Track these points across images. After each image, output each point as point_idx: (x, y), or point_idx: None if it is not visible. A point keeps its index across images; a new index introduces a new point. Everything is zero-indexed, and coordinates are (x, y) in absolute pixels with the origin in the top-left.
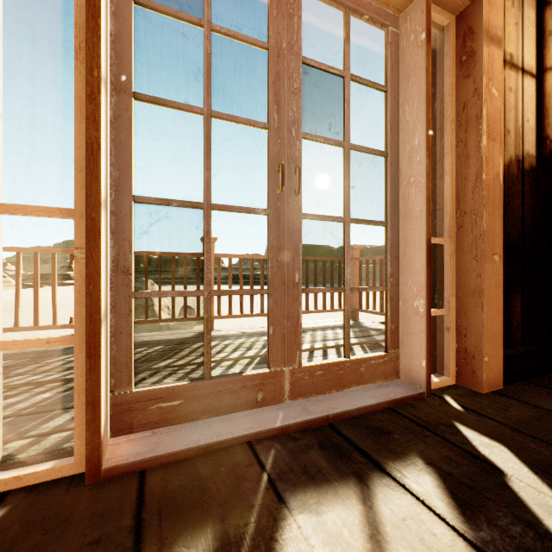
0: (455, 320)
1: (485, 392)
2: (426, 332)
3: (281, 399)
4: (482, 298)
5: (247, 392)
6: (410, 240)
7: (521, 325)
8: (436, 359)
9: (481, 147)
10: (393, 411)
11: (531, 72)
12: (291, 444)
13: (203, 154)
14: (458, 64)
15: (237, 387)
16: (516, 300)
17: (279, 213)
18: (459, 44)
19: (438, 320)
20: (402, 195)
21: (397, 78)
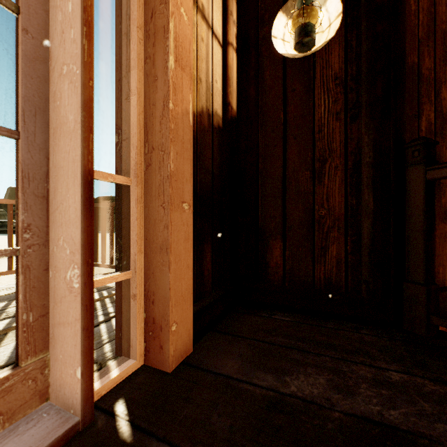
0: (144, 283)
1: (173, 369)
2: (83, 321)
3: None
4: (169, 255)
5: None
6: (62, 169)
7: (211, 273)
8: (123, 337)
9: (169, 67)
10: None
11: (219, 39)
12: None
13: None
14: None
15: None
16: (207, 250)
17: None
18: None
19: (124, 285)
20: (53, 94)
21: None
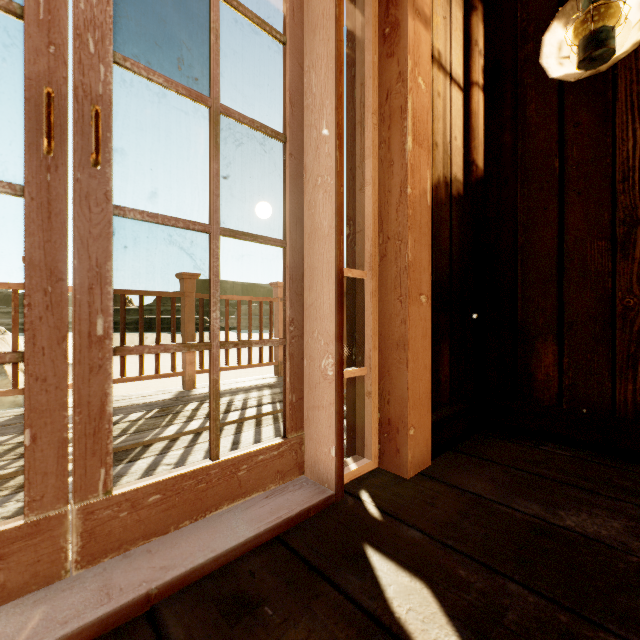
0: (378, 381)
1: (410, 477)
2: (336, 405)
3: (57, 574)
4: (407, 352)
5: None
6: (317, 269)
7: (449, 380)
8: (356, 435)
9: (406, 150)
10: (281, 544)
11: (459, 82)
12: None
13: None
14: (381, 37)
15: None
16: (444, 351)
17: (50, 196)
18: (382, 11)
19: (358, 382)
20: (308, 203)
21: (300, 28)
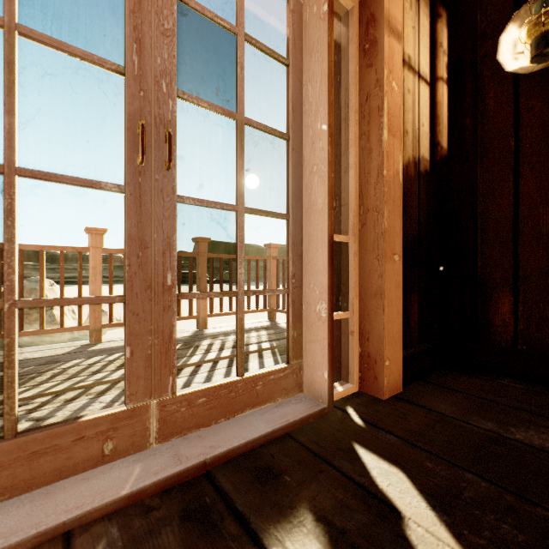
0: (359, 323)
1: (386, 398)
2: (328, 339)
3: (144, 445)
4: (383, 300)
5: (85, 445)
6: (313, 236)
7: (418, 324)
8: (342, 365)
9: (383, 140)
10: (290, 438)
11: (426, 78)
12: (137, 523)
13: (4, 90)
14: (362, 52)
15: (68, 441)
16: (413, 300)
17: (140, 192)
18: (362, 31)
19: (343, 323)
20: (305, 185)
21: (300, 52)
